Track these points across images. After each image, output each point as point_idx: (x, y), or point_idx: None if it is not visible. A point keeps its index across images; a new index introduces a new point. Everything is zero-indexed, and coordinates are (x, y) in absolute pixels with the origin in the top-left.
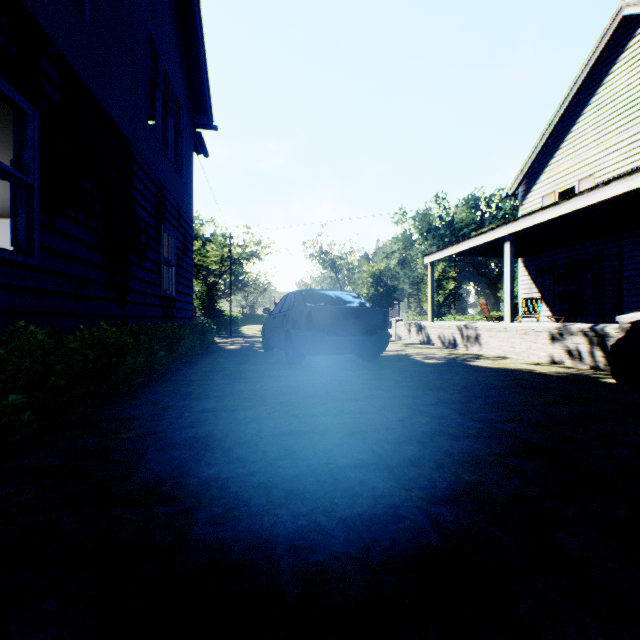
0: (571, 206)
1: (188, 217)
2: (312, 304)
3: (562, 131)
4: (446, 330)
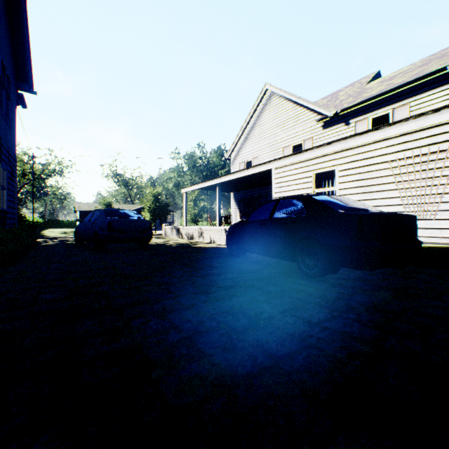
0: (238, 175)
1: (14, 154)
2: (111, 217)
3: (247, 132)
4: (189, 230)
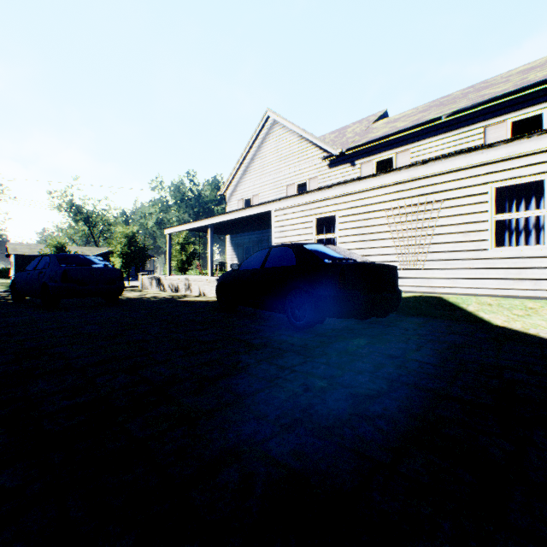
0: (234, 216)
1: None
2: (67, 265)
3: (247, 165)
4: (174, 281)
